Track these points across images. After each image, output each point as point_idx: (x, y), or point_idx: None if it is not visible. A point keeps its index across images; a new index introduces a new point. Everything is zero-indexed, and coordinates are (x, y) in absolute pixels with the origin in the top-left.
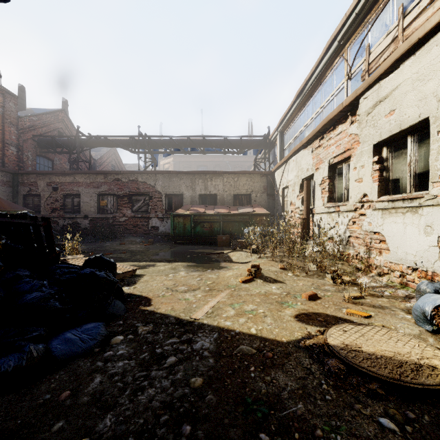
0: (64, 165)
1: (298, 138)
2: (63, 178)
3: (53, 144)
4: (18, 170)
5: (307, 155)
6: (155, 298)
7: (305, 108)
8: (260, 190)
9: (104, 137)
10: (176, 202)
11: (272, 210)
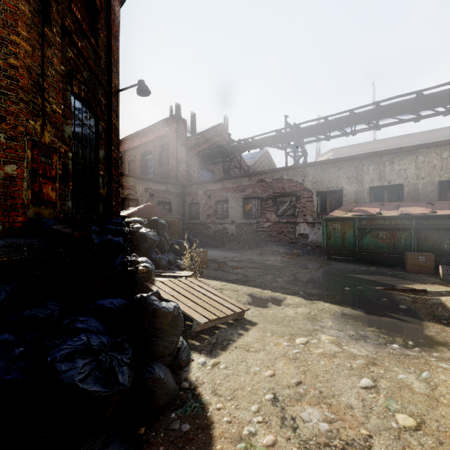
0: (222, 175)
1: None
2: (215, 185)
3: (211, 156)
4: (185, 183)
5: None
6: (222, 446)
7: None
8: None
9: (251, 139)
10: (332, 201)
11: None
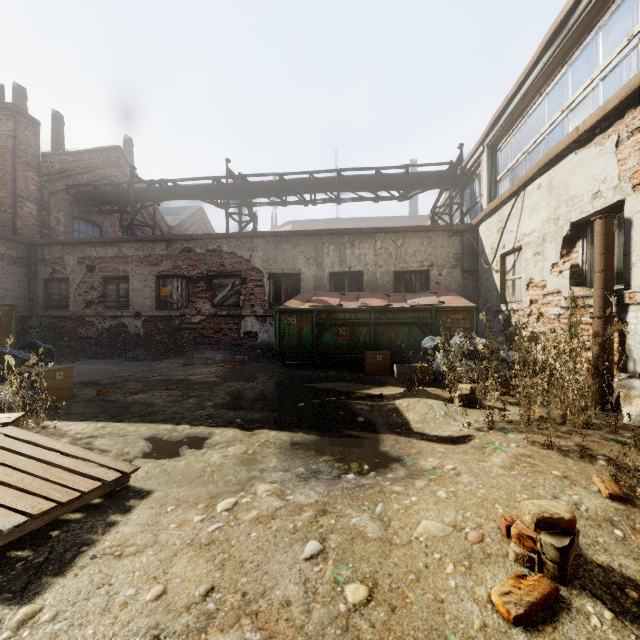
0: (120, 234)
1: (542, 144)
2: (103, 250)
3: (96, 198)
4: (36, 239)
5: (596, 159)
6: None
7: (566, 69)
8: (449, 263)
9: (173, 182)
10: (288, 288)
11: (473, 300)
